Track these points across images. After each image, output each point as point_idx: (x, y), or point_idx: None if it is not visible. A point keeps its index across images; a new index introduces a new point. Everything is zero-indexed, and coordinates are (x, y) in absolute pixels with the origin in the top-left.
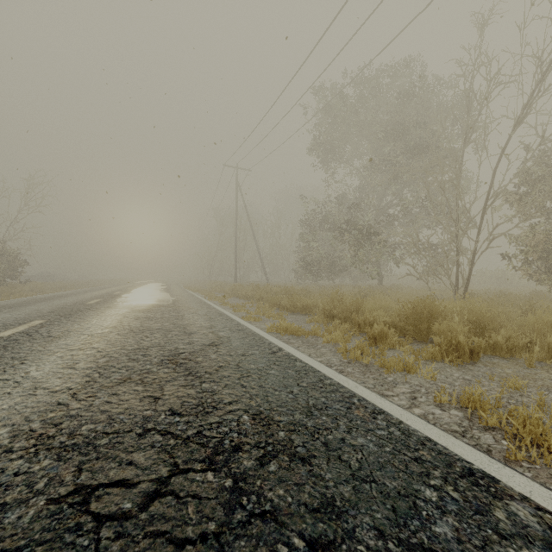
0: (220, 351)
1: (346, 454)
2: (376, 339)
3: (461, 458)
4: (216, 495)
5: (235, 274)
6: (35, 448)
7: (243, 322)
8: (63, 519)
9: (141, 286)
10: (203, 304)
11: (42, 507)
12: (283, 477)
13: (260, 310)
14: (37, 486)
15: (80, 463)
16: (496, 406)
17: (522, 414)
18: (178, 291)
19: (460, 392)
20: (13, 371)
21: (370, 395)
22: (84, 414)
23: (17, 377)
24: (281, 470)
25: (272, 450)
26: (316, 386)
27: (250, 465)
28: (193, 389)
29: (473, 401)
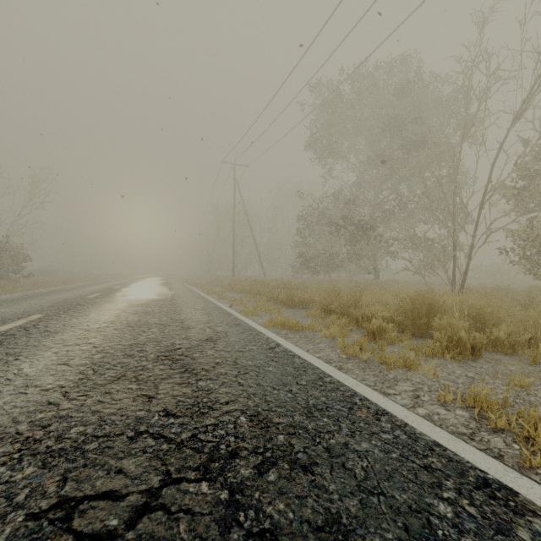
0: (217, 347)
1: (350, 462)
2: (375, 334)
3: (473, 466)
4: (210, 510)
5: (233, 269)
6: (20, 453)
7: (241, 316)
8: (41, 539)
9: (140, 281)
10: (201, 298)
11: (20, 524)
12: (283, 488)
13: (257, 304)
14: (17, 498)
15: (66, 471)
16: (503, 406)
17: (533, 416)
18: (176, 286)
19: (463, 390)
20: (6, 367)
21: (372, 394)
22: (75, 415)
23: (10, 374)
24: (281, 480)
25: (271, 457)
26: (316, 385)
27: (248, 474)
28: (189, 387)
29: (479, 400)
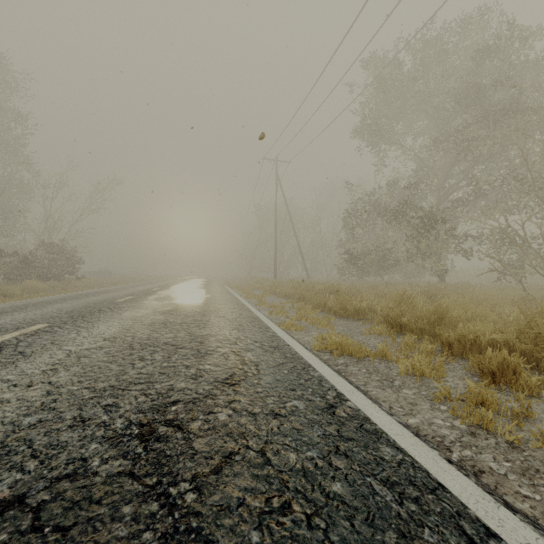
0: (237, 400)
1: None
2: (495, 375)
3: None
4: None
5: (275, 270)
6: None
7: (280, 332)
8: None
9: (182, 282)
10: (236, 303)
11: None
12: None
13: (301, 313)
14: None
15: None
16: None
17: None
18: (215, 288)
19: None
20: None
21: None
22: None
23: None
24: None
25: None
26: None
27: None
28: None
29: None
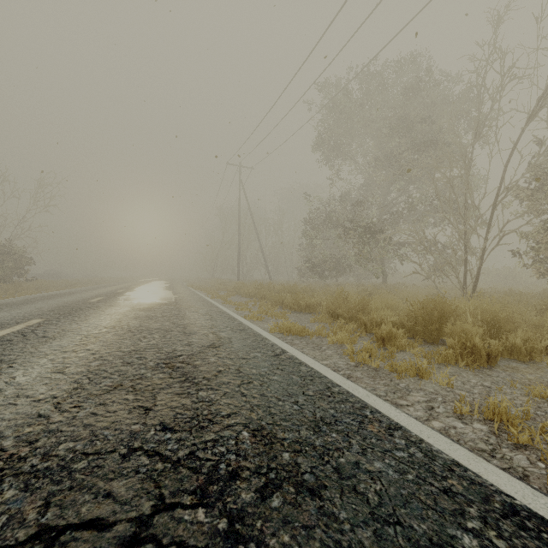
0: (220, 353)
1: (362, 484)
2: (384, 340)
3: (498, 489)
4: (206, 542)
5: (238, 272)
6: (1, 473)
7: (245, 321)
8: None
9: (144, 284)
10: (205, 302)
11: None
12: (288, 516)
13: (262, 308)
14: None
15: (49, 495)
16: (524, 419)
17: None
18: (181, 289)
19: (480, 400)
20: None
21: (383, 406)
22: (65, 429)
23: (1, 383)
24: (286, 506)
25: (275, 478)
26: (324, 395)
27: (249, 498)
28: (189, 398)
29: (498, 413)
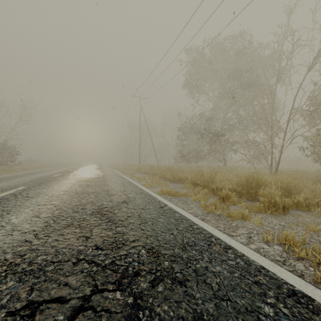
0: (129, 206)
1: (209, 279)
2: (224, 199)
3: (286, 282)
4: (121, 310)
5: (139, 159)
6: (6, 272)
7: (143, 188)
8: None
9: (84, 166)
10: (120, 177)
11: (2, 318)
12: (167, 296)
13: (153, 180)
14: (2, 301)
15: (33, 284)
16: (303, 243)
17: None
18: (106, 169)
19: (278, 233)
20: (1, 219)
21: (222, 236)
22: (41, 248)
23: (3, 223)
24: (166, 290)
25: (160, 275)
26: (188, 230)
27: (145, 286)
28: (111, 231)
29: (288, 240)
